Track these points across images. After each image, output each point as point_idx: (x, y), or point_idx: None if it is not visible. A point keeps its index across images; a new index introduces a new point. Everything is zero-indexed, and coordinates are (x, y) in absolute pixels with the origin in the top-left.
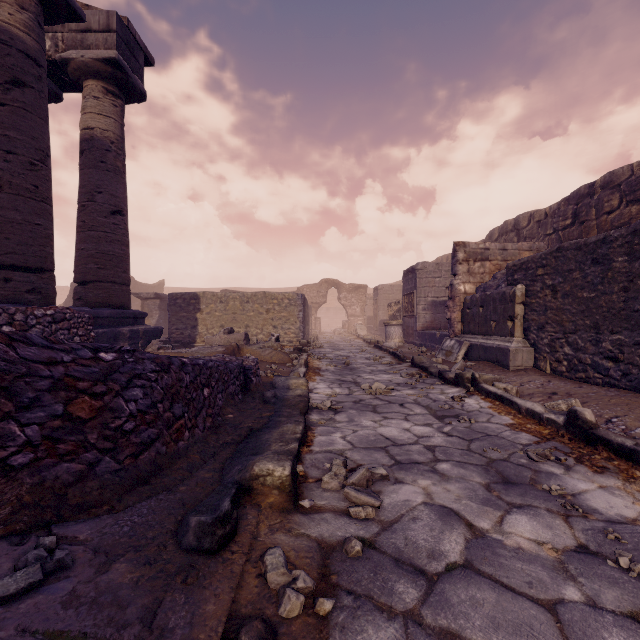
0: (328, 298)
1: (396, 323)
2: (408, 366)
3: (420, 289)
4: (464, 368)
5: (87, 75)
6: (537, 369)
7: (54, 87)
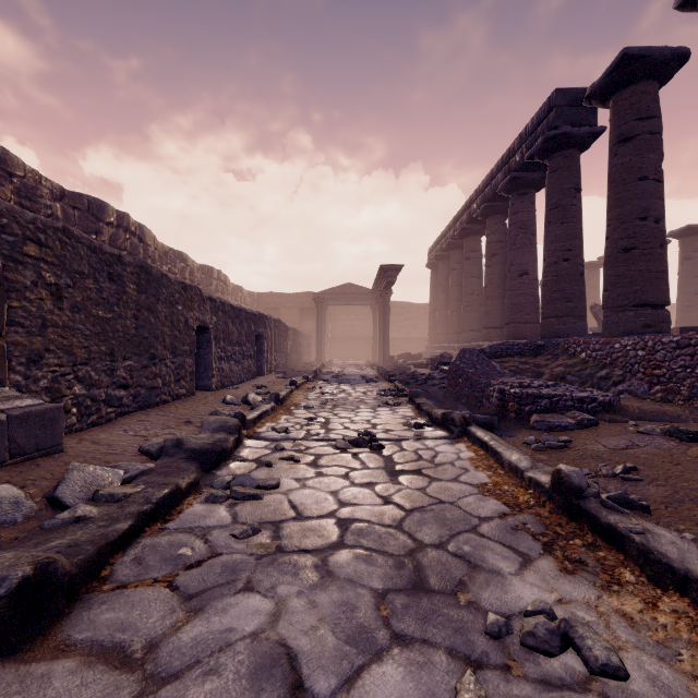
0: None
1: None
2: (40, 653)
3: None
4: (179, 439)
5: None
6: None
7: None
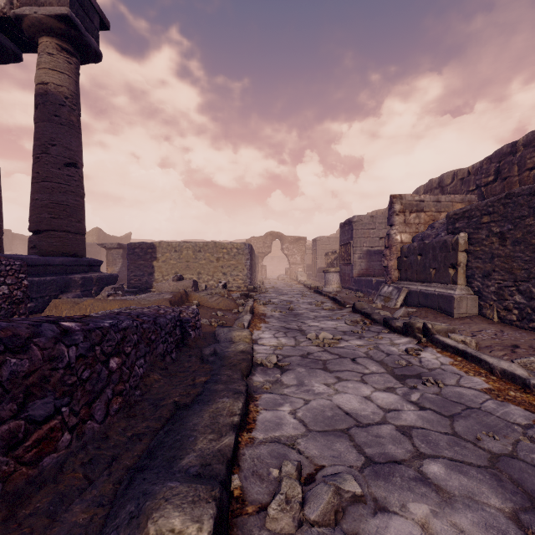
0: (272, 249)
1: (334, 270)
2: (349, 311)
3: (356, 239)
4: (410, 316)
5: (41, 32)
6: (482, 317)
7: (13, 46)
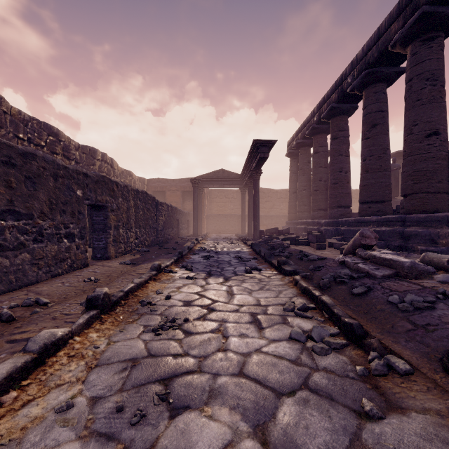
0: None
1: None
2: None
3: None
4: None
5: None
6: None
7: None
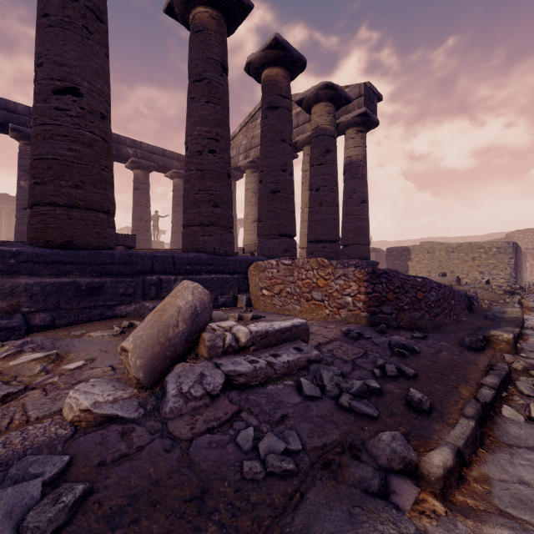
0: None
1: None
2: None
3: None
4: None
5: (348, 127)
6: None
7: None
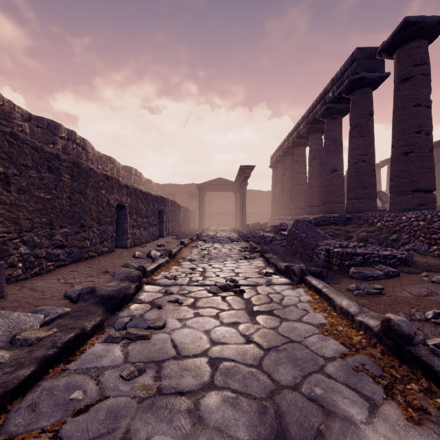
0: None
1: None
2: None
3: None
4: (92, 287)
5: None
6: None
7: None
